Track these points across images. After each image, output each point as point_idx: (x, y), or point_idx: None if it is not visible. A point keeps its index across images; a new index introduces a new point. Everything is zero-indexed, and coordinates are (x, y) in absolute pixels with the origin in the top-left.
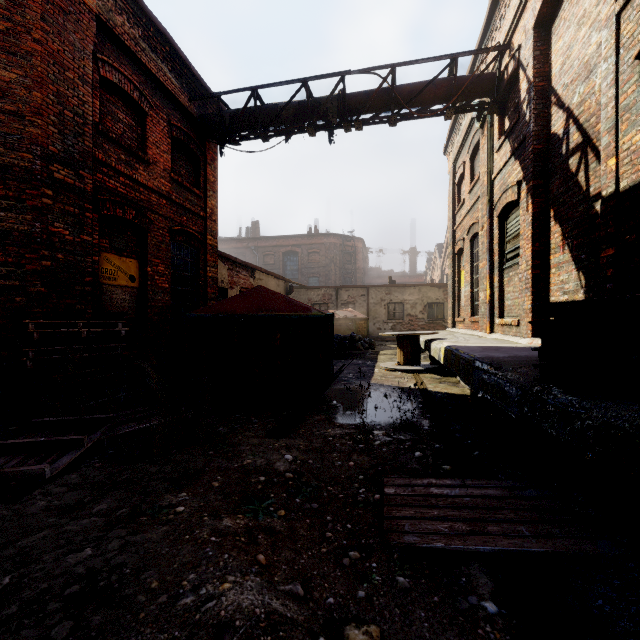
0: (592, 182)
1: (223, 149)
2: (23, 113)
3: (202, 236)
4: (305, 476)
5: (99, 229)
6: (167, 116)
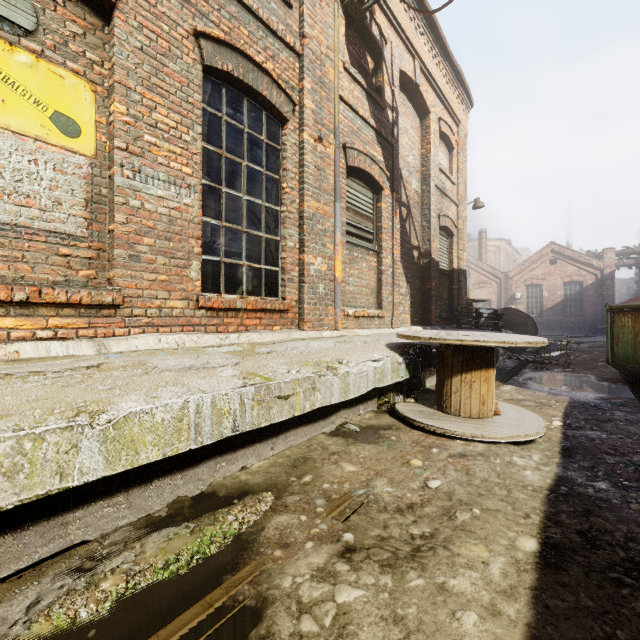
0: (412, 237)
1: None
2: None
3: None
4: (588, 363)
5: None
6: None
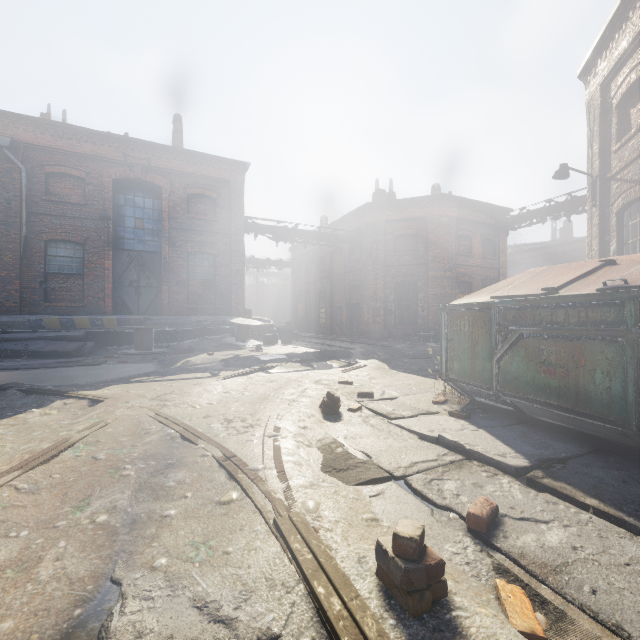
0: None
1: (508, 233)
2: (440, 261)
3: (497, 277)
4: None
5: (457, 287)
6: (480, 232)
